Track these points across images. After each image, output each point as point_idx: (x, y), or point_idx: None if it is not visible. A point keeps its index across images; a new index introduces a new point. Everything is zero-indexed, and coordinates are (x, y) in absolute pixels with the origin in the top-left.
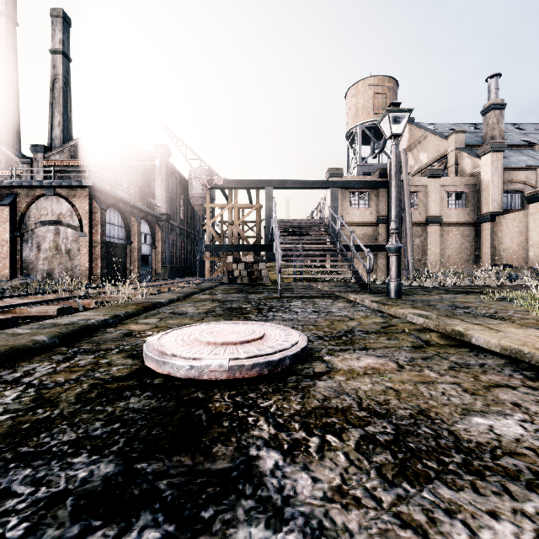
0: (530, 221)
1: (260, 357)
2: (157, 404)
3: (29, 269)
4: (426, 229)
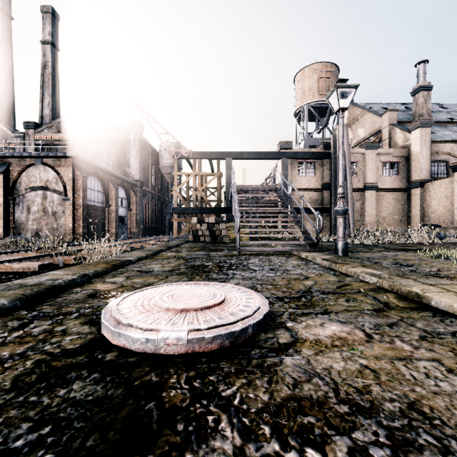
0: (455, 187)
1: (221, 327)
2: (102, 393)
3: (20, 228)
4: (364, 194)
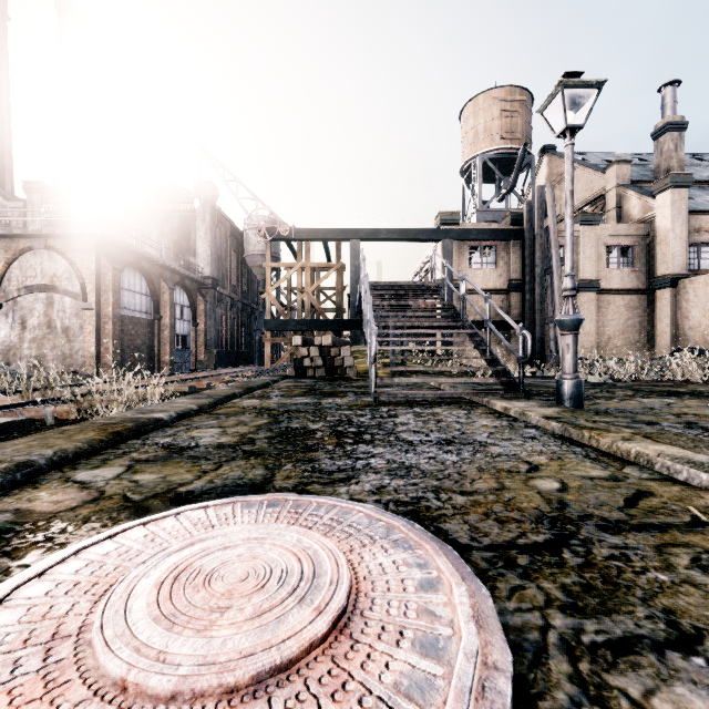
0: None
1: None
2: None
3: (10, 354)
4: (577, 298)
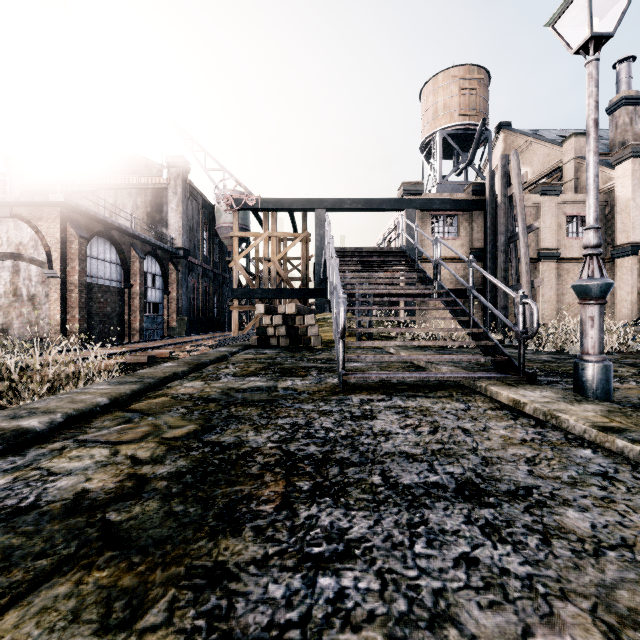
0: None
1: None
2: None
3: None
4: (537, 267)
